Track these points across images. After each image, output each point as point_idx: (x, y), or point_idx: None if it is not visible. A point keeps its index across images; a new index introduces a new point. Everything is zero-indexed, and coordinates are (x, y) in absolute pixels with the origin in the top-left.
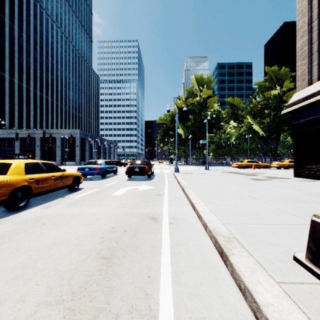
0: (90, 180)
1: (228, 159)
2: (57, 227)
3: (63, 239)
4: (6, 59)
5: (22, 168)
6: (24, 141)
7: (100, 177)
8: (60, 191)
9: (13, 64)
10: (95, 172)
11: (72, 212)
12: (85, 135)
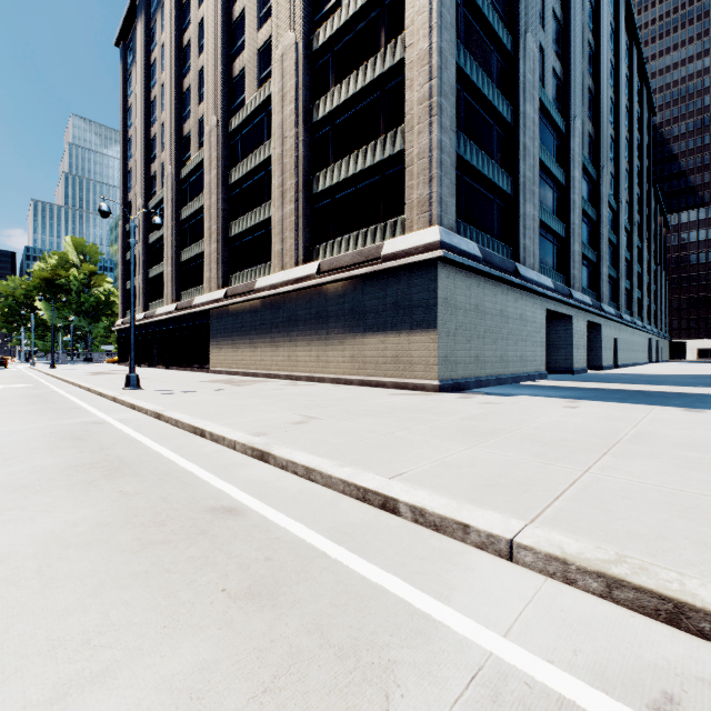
0: None
1: None
2: None
3: None
4: None
5: None
6: None
7: None
8: None
9: None
10: None
11: None
12: None
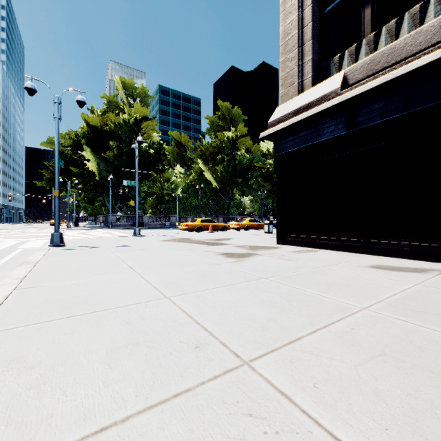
0: None
1: (174, 218)
2: None
3: None
4: None
5: None
6: None
7: None
8: None
9: None
10: None
11: None
12: None
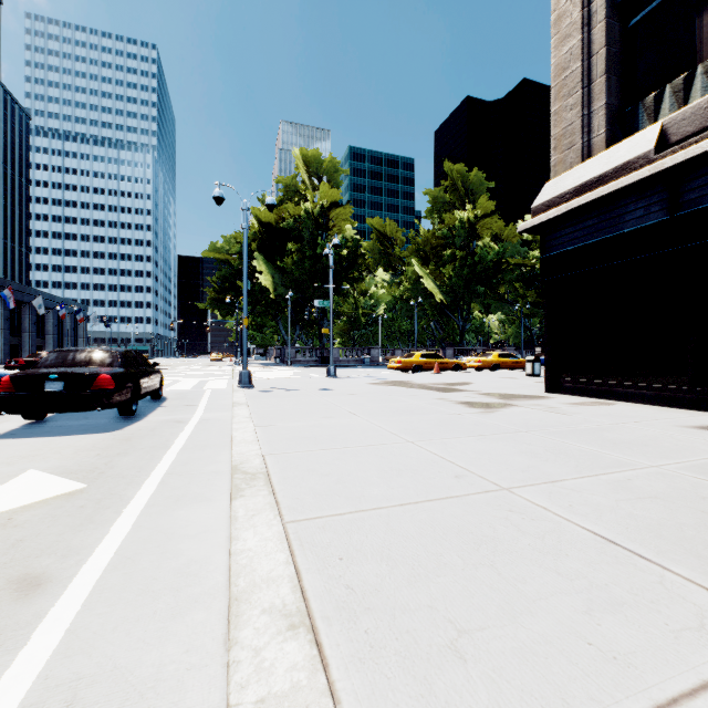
0: None
1: (375, 352)
2: None
3: None
4: None
5: None
6: None
7: None
8: None
9: None
10: None
11: None
12: None
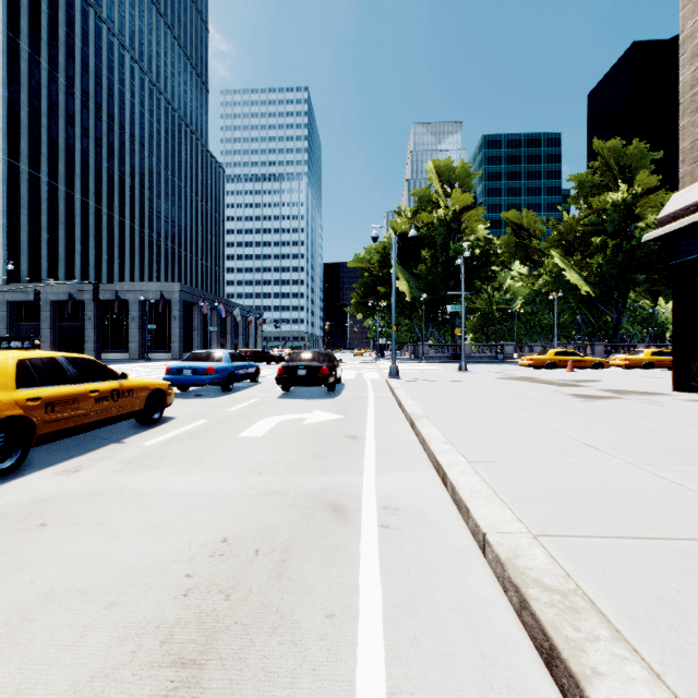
0: (196, 396)
1: (509, 348)
2: (73, 537)
3: (77, 580)
4: (22, 131)
5: (10, 373)
6: (60, 309)
7: (220, 389)
8: (118, 426)
9: (38, 142)
10: (207, 379)
11: (128, 486)
12: (193, 296)
